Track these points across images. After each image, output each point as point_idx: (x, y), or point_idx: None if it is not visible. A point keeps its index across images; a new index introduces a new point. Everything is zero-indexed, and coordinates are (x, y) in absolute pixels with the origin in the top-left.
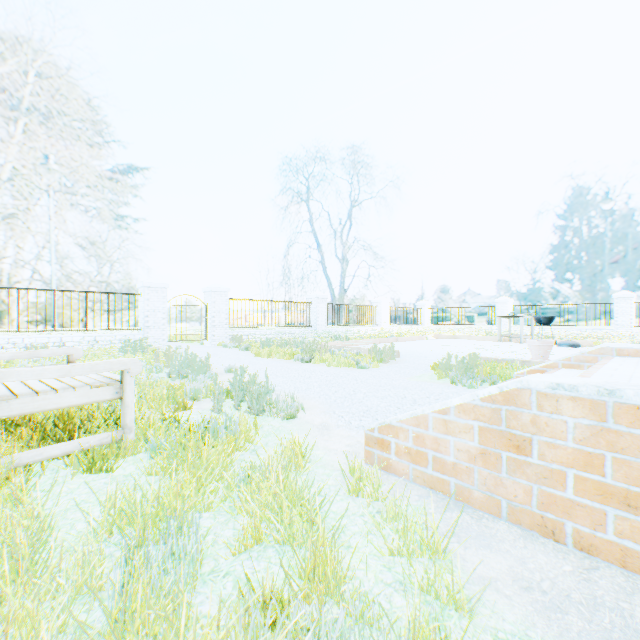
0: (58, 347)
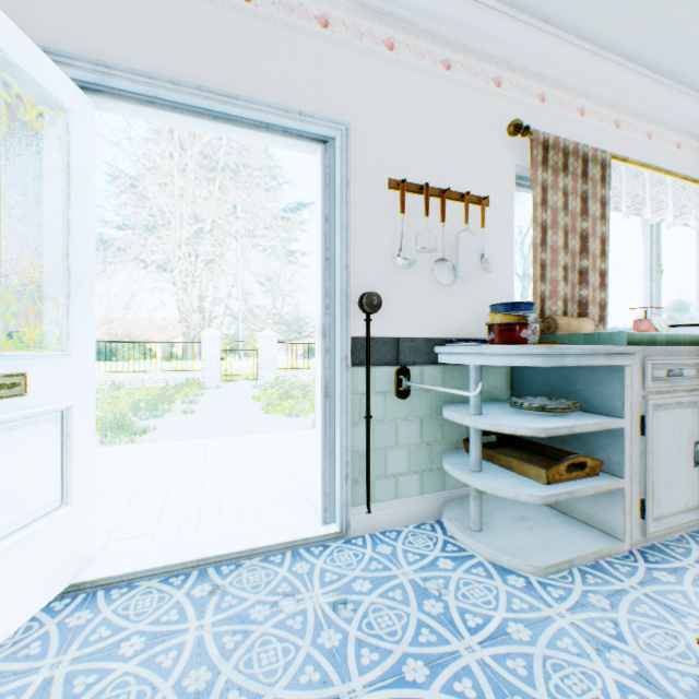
0: (140, 384)
